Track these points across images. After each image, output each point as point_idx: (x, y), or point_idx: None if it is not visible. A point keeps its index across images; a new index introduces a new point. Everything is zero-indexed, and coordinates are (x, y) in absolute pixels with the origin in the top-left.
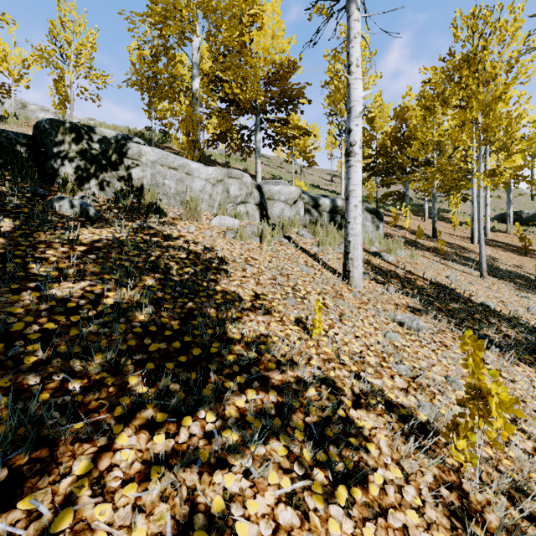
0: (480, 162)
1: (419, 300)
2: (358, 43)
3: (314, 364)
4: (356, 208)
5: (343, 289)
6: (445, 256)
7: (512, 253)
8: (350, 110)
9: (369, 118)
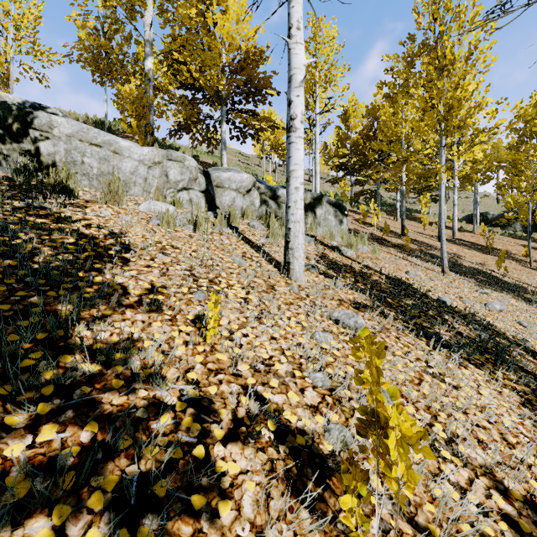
0: (441, 154)
1: (370, 295)
2: (299, 3)
3: (192, 378)
4: (297, 191)
5: (280, 283)
6: (410, 253)
7: (477, 251)
8: (290, 79)
9: (344, 117)
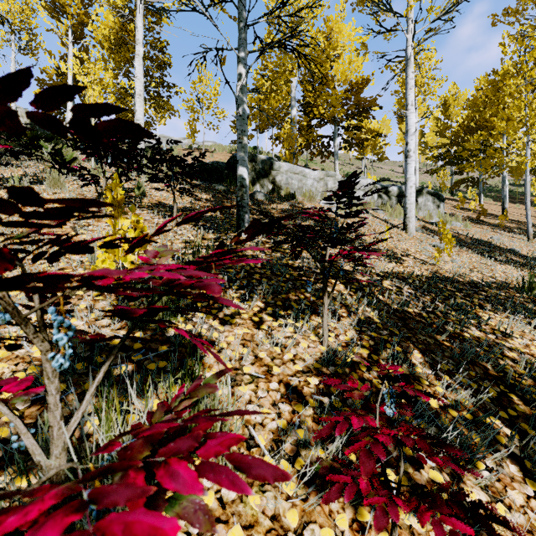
0: (526, 148)
1: (456, 244)
2: (412, 92)
3: (385, 247)
4: (411, 188)
5: (402, 233)
6: (503, 229)
7: None
8: (407, 131)
9: (443, 108)
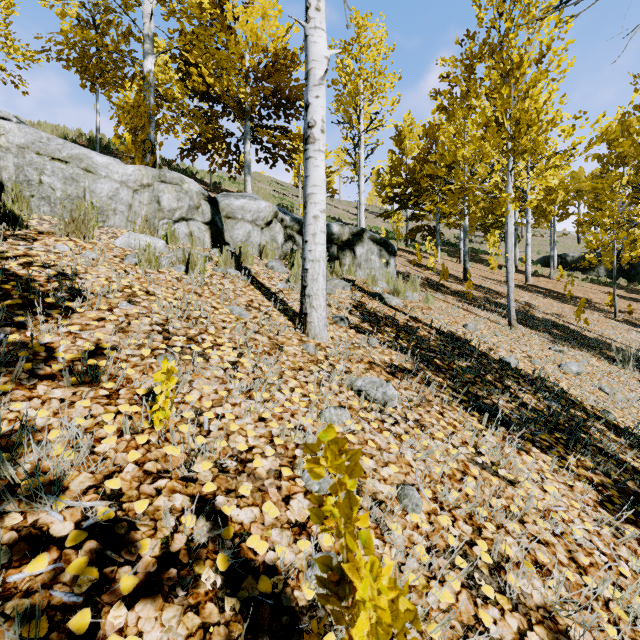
0: (508, 180)
1: (413, 356)
2: None
3: (112, 487)
4: (316, 221)
5: (291, 340)
6: (471, 301)
7: (553, 300)
8: (308, 75)
9: (398, 139)
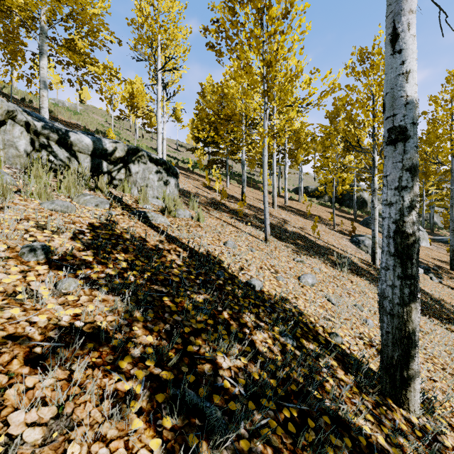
0: (264, 119)
1: (133, 296)
2: None
3: None
4: None
5: None
6: (242, 218)
7: (300, 216)
8: None
9: (202, 94)
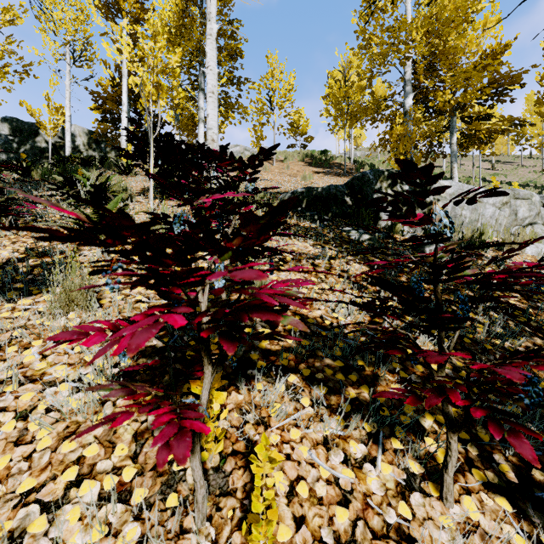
0: None
1: None
2: None
3: None
4: None
5: None
6: None
7: None
8: None
9: None
